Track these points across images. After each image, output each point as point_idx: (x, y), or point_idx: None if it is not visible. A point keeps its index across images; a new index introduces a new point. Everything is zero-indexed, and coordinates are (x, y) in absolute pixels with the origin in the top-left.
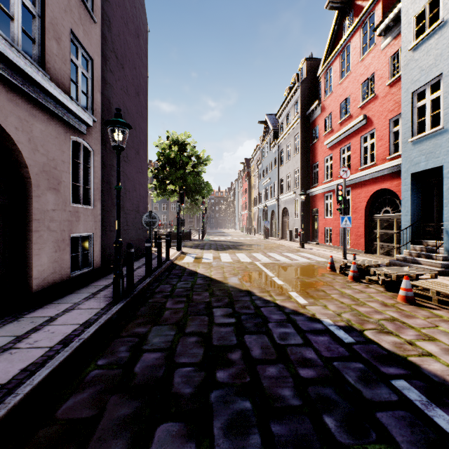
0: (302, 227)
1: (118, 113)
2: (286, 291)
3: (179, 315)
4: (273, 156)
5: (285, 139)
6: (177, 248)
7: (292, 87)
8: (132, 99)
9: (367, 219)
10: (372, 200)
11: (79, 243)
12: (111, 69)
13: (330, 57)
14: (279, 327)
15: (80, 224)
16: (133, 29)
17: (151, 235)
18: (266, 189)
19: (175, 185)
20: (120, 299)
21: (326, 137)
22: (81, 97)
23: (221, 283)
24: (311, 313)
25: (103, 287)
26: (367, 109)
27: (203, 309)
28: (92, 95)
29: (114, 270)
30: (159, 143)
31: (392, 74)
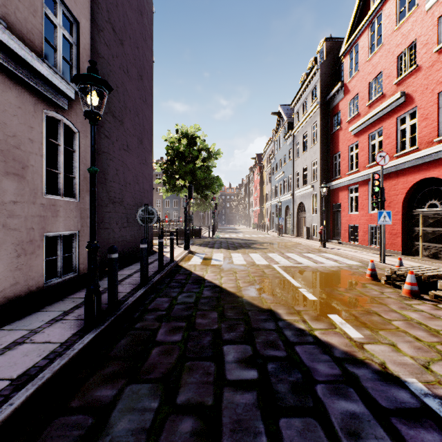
0: (324, 224)
1: (92, 66)
2: (324, 313)
3: (172, 358)
4: (287, 149)
5: (301, 130)
6: (185, 247)
7: (310, 71)
8: (134, 81)
9: (406, 215)
10: (411, 192)
11: (58, 244)
12: (107, 42)
13: (356, 31)
14: (336, 396)
15: (58, 221)
16: (135, 4)
17: (147, 234)
18: (280, 183)
19: (185, 180)
20: (94, 324)
21: (351, 123)
22: (61, 64)
23: (233, 297)
24: (378, 361)
25: (83, 301)
26: (405, 85)
27: (208, 346)
28: (78, 64)
29: (107, 275)
30: (168, 137)
31: (441, 37)
